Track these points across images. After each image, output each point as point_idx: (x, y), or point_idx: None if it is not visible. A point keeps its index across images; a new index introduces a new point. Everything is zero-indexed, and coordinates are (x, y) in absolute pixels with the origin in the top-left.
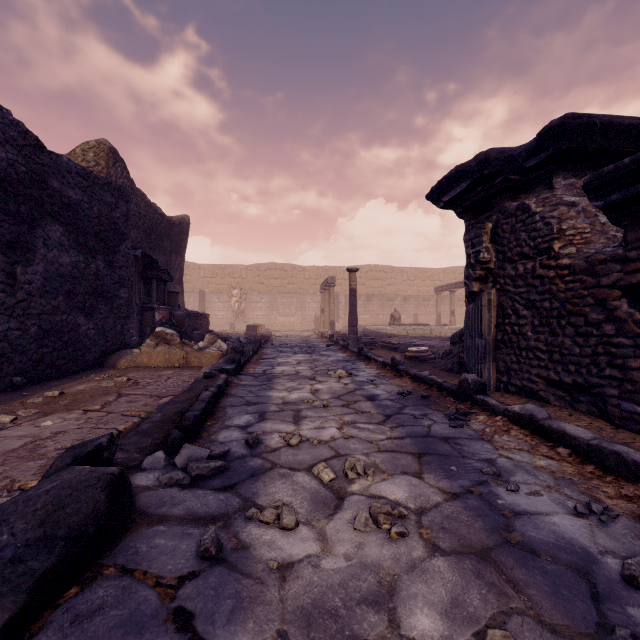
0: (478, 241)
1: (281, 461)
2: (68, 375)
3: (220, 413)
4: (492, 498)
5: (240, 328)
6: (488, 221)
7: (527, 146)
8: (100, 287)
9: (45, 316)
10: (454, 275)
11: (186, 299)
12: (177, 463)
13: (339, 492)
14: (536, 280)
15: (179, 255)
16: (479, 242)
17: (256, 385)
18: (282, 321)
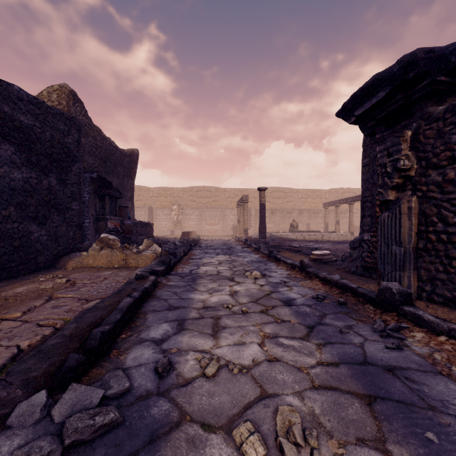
0: (396, 150)
1: (192, 407)
2: (19, 276)
3: (139, 321)
4: None
5: (178, 234)
6: (407, 129)
7: None
8: (53, 200)
9: None
10: (337, 194)
11: (139, 213)
12: (54, 416)
13: None
14: None
15: (130, 179)
16: (397, 150)
17: (181, 286)
18: (209, 229)
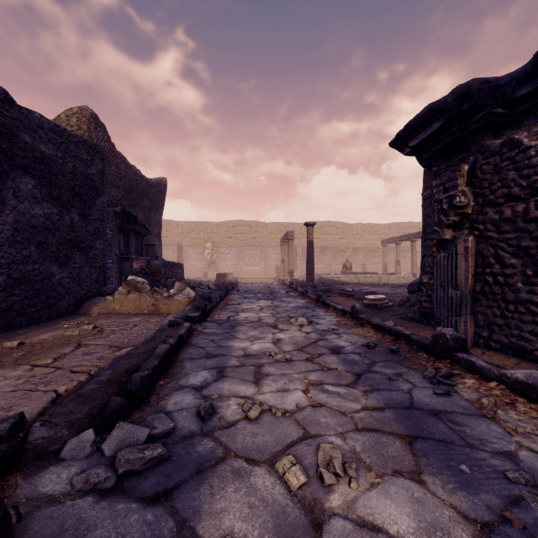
0: (452, 185)
1: (236, 445)
2: (40, 322)
3: (177, 368)
4: None
5: (212, 276)
6: (463, 163)
7: (518, 72)
8: (75, 238)
9: (15, 265)
10: (398, 230)
11: (166, 251)
12: (105, 450)
13: (313, 510)
14: (530, 224)
15: (157, 212)
16: (453, 186)
17: (219, 333)
18: (248, 270)
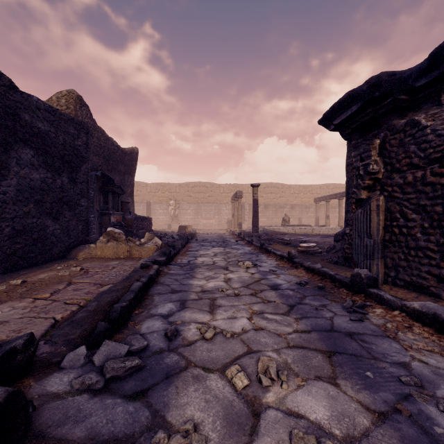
0: (367, 155)
1: (196, 358)
2: (37, 265)
3: (148, 301)
4: (426, 422)
5: (175, 228)
6: (376, 138)
7: (417, 67)
8: (65, 197)
9: (18, 219)
10: (328, 189)
11: (137, 207)
12: (95, 361)
13: (253, 404)
14: (427, 187)
15: (130, 176)
16: (368, 156)
17: (181, 274)
18: (204, 223)
